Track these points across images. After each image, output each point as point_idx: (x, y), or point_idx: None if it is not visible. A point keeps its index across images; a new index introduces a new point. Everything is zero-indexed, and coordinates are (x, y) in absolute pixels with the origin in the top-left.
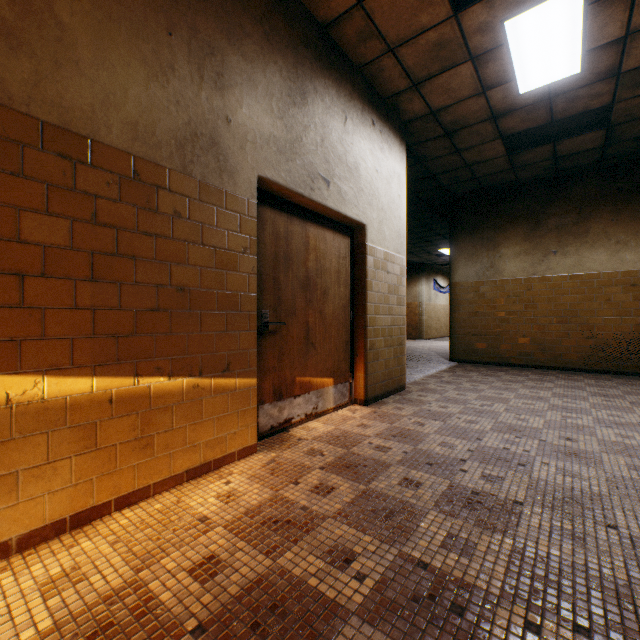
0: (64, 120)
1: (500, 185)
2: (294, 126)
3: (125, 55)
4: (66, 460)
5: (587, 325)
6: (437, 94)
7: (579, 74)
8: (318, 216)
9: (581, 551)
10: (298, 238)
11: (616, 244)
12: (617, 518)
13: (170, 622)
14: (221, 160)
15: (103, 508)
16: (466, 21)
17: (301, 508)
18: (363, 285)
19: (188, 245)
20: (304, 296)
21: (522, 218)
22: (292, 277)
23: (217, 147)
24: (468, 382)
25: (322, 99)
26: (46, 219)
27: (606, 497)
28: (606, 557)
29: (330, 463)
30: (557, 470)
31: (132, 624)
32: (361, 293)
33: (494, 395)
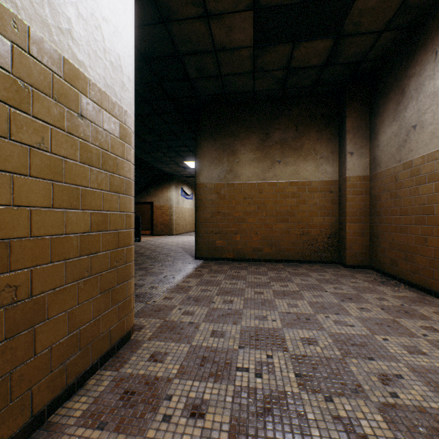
0: None
1: (240, 94)
2: None
3: None
4: None
5: (302, 224)
6: None
7: None
8: None
9: None
10: None
11: (321, 158)
12: None
13: None
14: None
15: None
16: None
17: None
18: None
19: None
20: None
21: (256, 129)
22: None
23: None
24: (219, 295)
25: None
26: None
27: None
28: None
29: None
30: None
31: None
32: None
33: (259, 324)
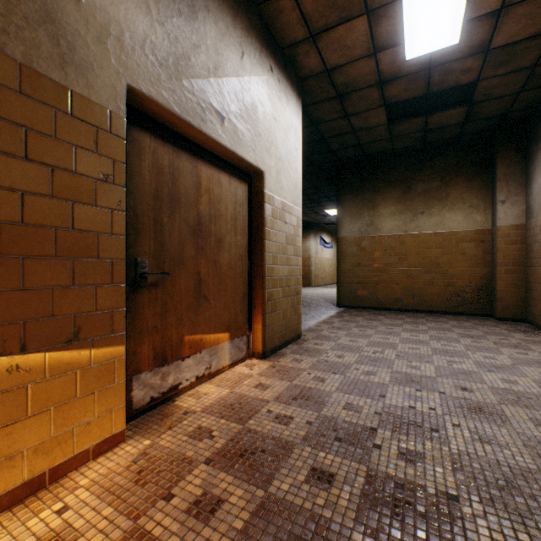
0: None
1: (379, 153)
2: (180, 39)
3: None
4: None
5: (447, 275)
6: (333, 50)
7: (457, 45)
8: (212, 155)
9: None
10: (187, 176)
11: (469, 207)
12: None
13: None
14: (64, 46)
15: None
16: None
17: None
18: (261, 234)
19: None
20: (195, 243)
21: (396, 183)
22: (179, 220)
23: (56, 25)
24: (356, 327)
25: (215, 22)
26: None
27: (537, 473)
28: None
29: (220, 451)
30: (472, 434)
31: None
32: (259, 242)
33: (382, 340)
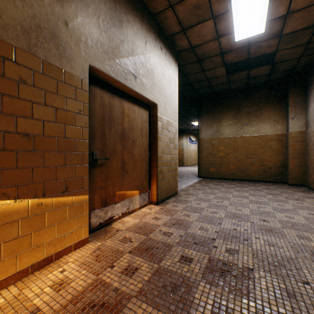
0: None
1: (222, 91)
2: (114, 39)
3: None
4: None
5: (261, 159)
6: (195, 37)
7: (263, 33)
8: (130, 96)
9: (296, 307)
10: (117, 108)
11: (274, 121)
12: (307, 276)
13: None
14: (61, 49)
15: None
16: None
17: (114, 290)
18: (156, 138)
19: (33, 104)
20: (121, 143)
21: (232, 107)
22: (113, 131)
23: (57, 39)
24: (208, 189)
25: (132, 27)
26: None
27: (295, 259)
28: (312, 310)
29: (136, 247)
30: (264, 242)
31: None
32: (154, 142)
33: (222, 196)
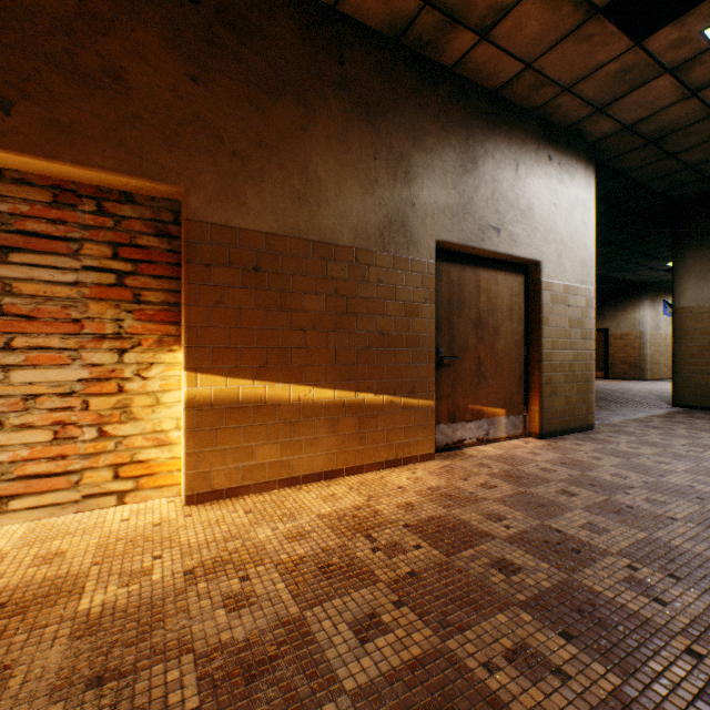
0: (322, 237)
1: None
2: (465, 190)
3: (350, 185)
4: (322, 438)
5: None
6: (629, 110)
7: None
8: (489, 260)
9: None
10: (470, 283)
11: None
12: None
13: (390, 521)
14: (408, 236)
15: (339, 472)
16: (652, 45)
17: (468, 493)
18: (537, 321)
19: (386, 302)
20: (475, 334)
21: None
22: (464, 318)
23: (405, 227)
24: (684, 429)
25: (492, 157)
26: (314, 297)
27: None
28: None
29: (495, 473)
30: None
31: (370, 517)
32: (535, 328)
33: None
